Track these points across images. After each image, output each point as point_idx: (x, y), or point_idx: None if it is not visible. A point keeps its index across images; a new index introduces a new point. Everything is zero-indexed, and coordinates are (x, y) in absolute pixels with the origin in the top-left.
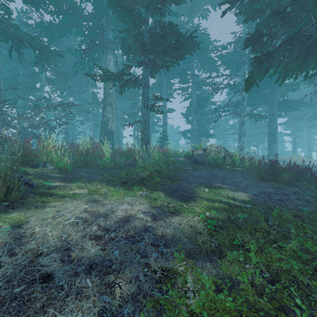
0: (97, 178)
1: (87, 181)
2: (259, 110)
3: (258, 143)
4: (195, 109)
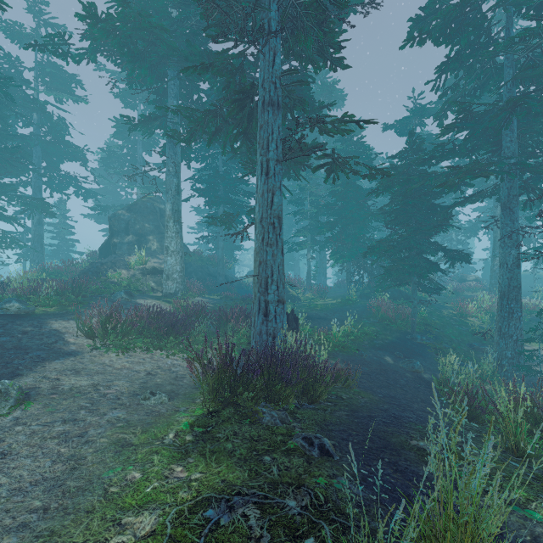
0: None
1: None
2: None
3: None
4: None
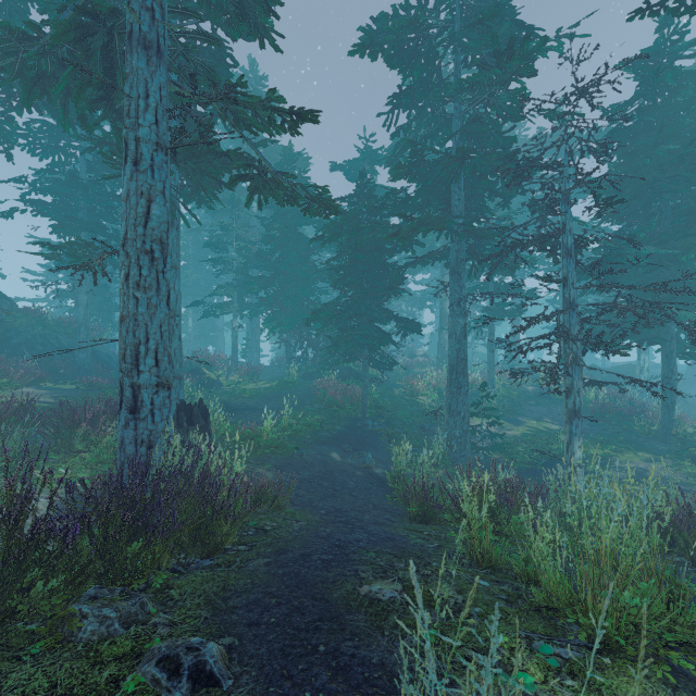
0: None
1: None
2: None
3: None
4: None
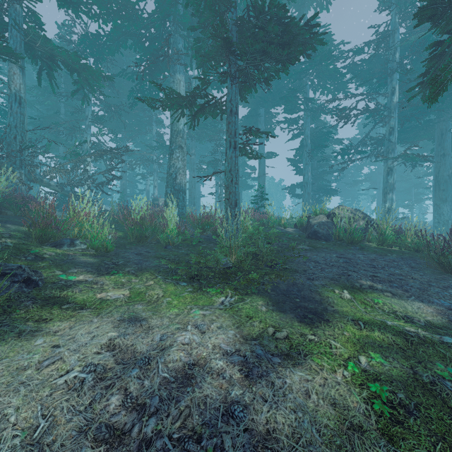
0: (152, 264)
1: (134, 270)
2: (414, 150)
3: (413, 202)
4: (310, 152)
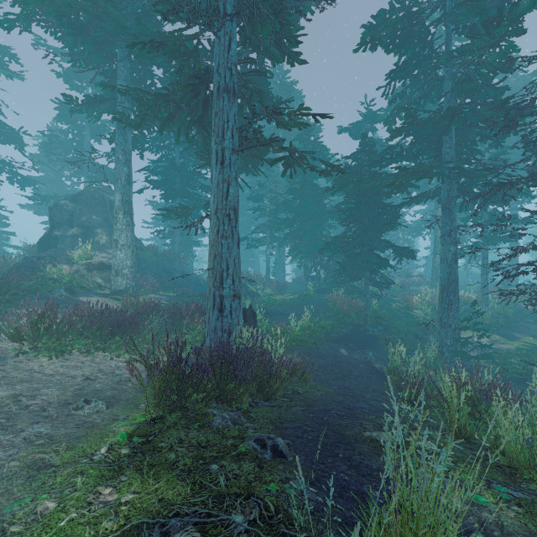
0: None
1: None
2: None
3: None
4: None
